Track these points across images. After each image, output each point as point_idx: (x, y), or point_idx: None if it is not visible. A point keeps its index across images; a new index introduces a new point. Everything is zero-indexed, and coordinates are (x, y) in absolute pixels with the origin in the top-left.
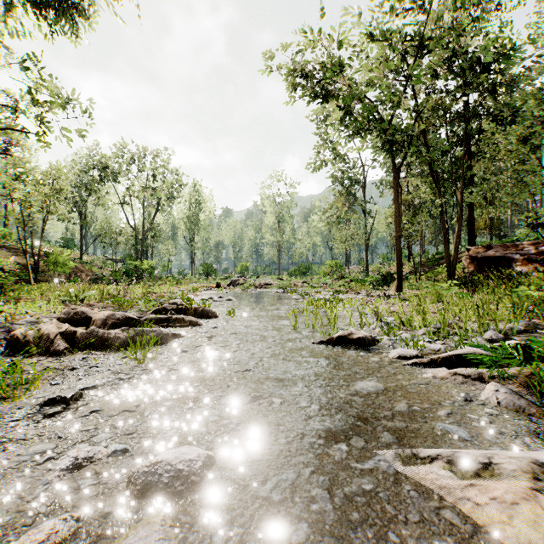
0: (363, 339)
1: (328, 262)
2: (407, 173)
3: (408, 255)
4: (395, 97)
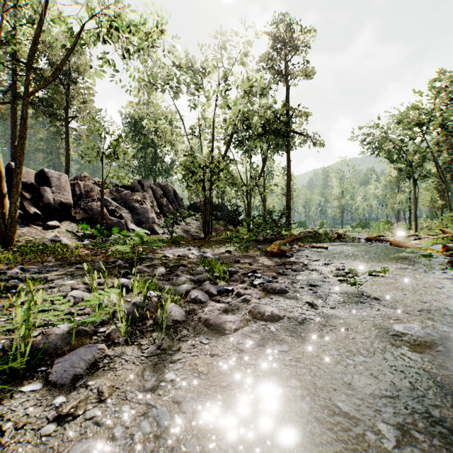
0: (382, 235)
1: (381, 220)
2: (447, 157)
3: (440, 215)
4: (409, 157)
